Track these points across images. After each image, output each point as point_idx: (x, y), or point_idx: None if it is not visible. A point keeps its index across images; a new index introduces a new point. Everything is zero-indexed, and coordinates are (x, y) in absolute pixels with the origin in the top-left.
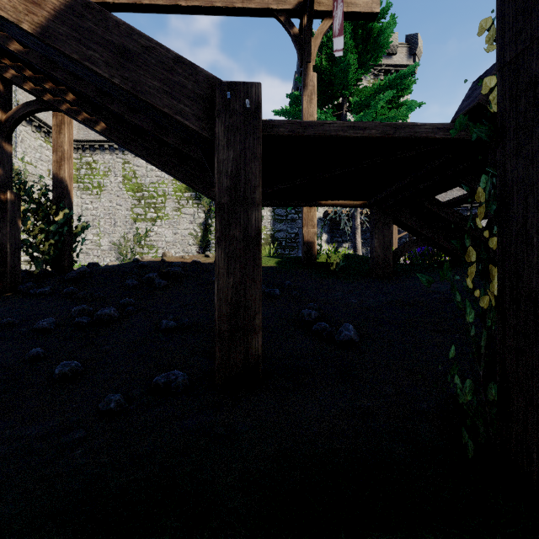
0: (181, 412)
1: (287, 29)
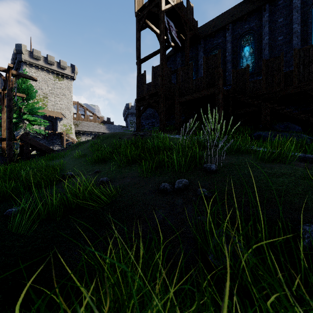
0: None
1: None
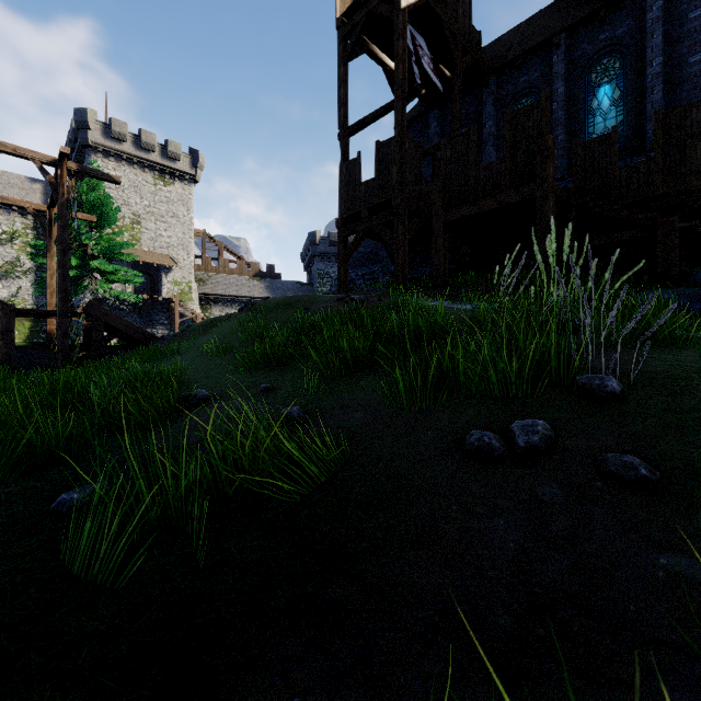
0: None
1: (36, 218)
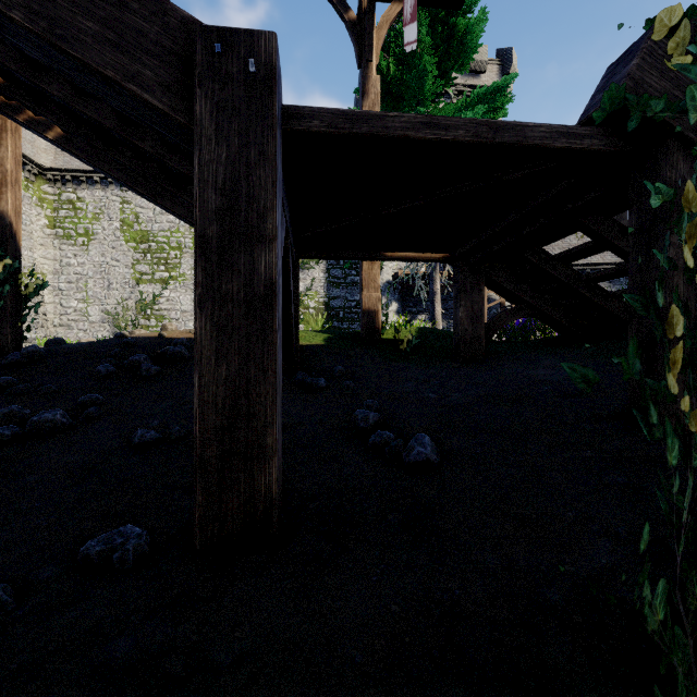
0: (113, 619)
1: (340, 12)
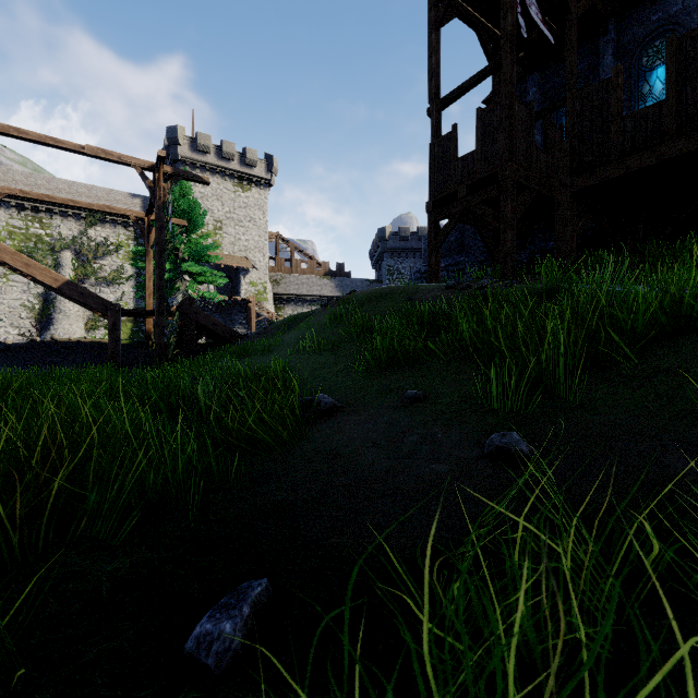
0: None
1: (137, 225)
